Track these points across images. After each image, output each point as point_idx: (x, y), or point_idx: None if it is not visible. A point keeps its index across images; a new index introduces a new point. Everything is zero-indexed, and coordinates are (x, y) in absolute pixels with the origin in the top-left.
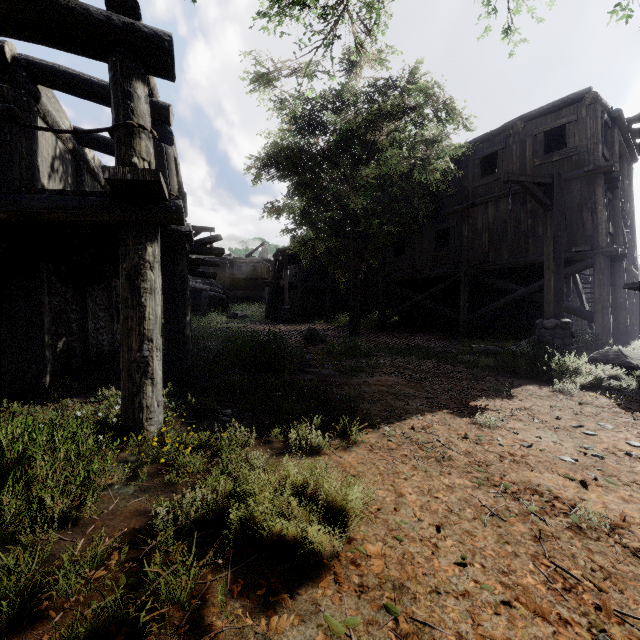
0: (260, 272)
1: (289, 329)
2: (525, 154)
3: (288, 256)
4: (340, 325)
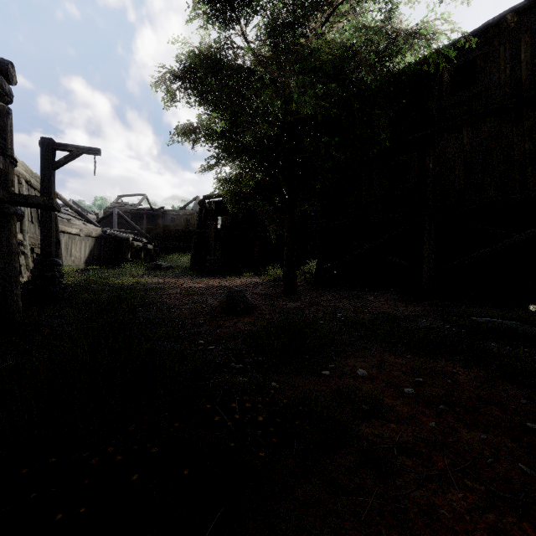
0: (193, 224)
1: (211, 284)
2: (519, 56)
3: (216, 205)
4: (271, 278)
